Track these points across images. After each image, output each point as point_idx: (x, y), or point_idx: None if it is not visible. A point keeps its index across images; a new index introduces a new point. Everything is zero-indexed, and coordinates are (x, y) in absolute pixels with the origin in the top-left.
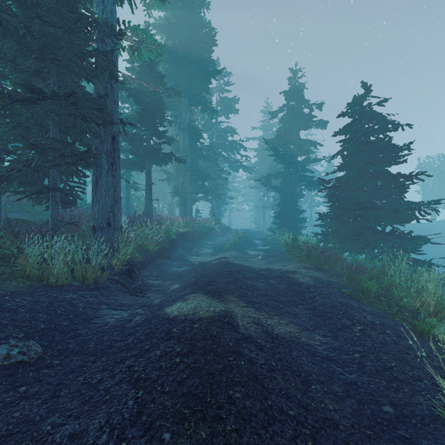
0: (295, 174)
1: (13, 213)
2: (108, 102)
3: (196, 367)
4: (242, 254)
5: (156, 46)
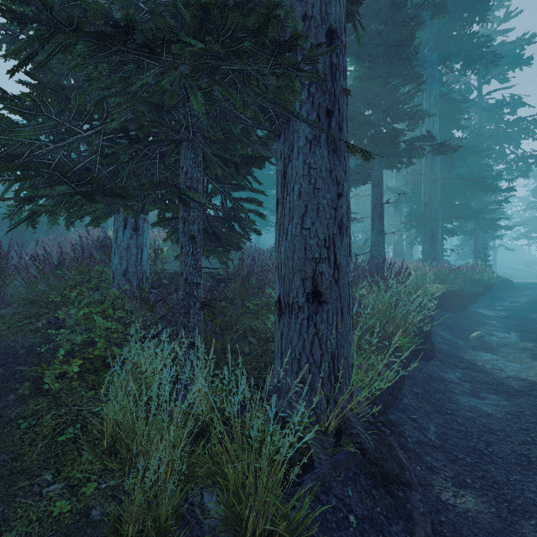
0: None
1: (203, 262)
2: None
3: None
4: None
5: None
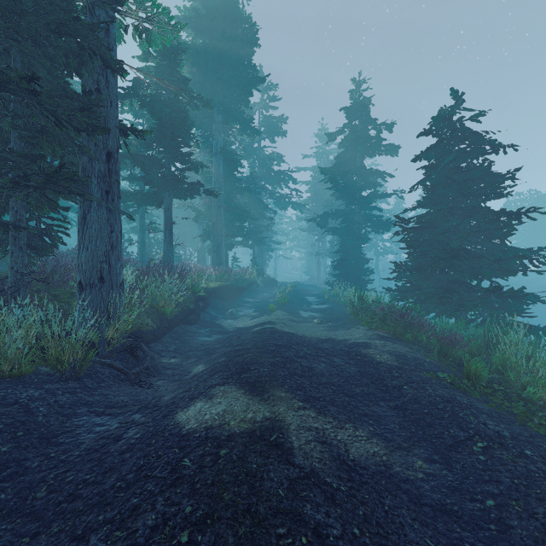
0: (359, 213)
1: None
2: (100, 103)
3: None
4: (292, 316)
5: (173, 26)
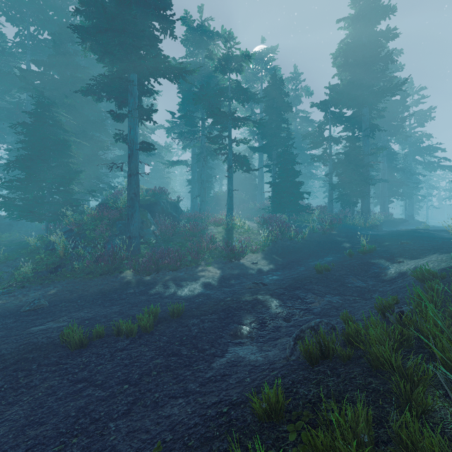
0: None
1: None
2: (367, 174)
3: (407, 231)
4: None
5: (384, 150)
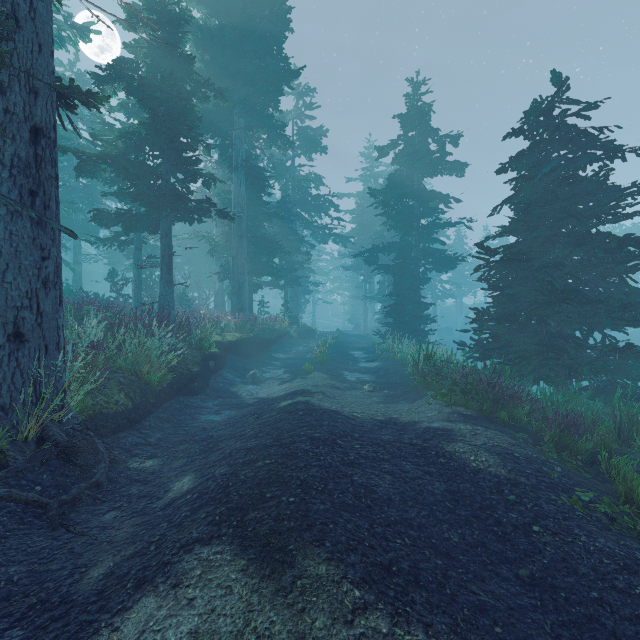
0: (417, 247)
1: None
2: (18, 42)
3: None
4: (335, 380)
5: None
